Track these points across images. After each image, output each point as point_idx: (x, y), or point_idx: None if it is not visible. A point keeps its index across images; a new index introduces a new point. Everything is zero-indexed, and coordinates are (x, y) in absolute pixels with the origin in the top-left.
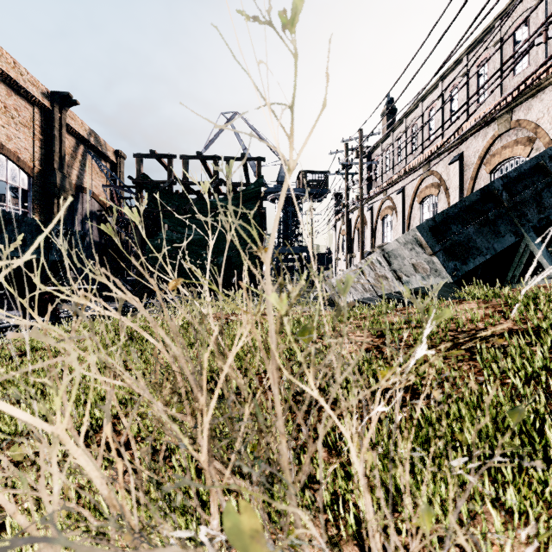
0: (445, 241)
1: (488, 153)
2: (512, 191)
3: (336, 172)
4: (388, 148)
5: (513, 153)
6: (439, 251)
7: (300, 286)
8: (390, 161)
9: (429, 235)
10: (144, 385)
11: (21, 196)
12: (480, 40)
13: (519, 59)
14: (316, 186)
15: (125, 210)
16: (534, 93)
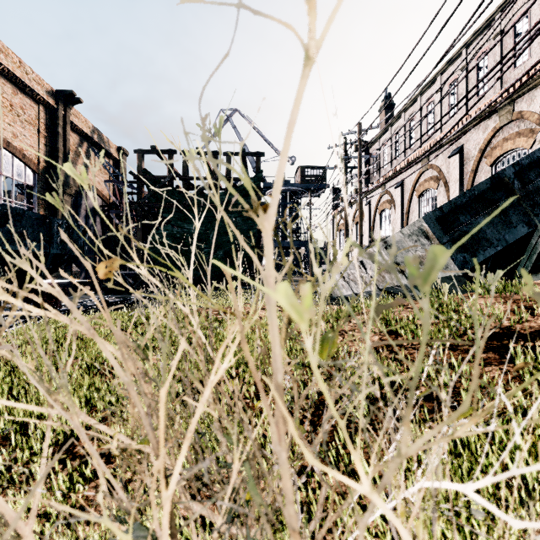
0: (453, 231)
1: (489, 146)
2: (524, 180)
3: (335, 166)
4: (386, 143)
5: (515, 145)
6: (447, 242)
7: (338, 269)
8: (388, 156)
9: (437, 226)
10: (80, 426)
11: (26, 192)
12: (480, 33)
13: (528, 44)
14: (314, 181)
15: (65, 168)
16: (537, 84)
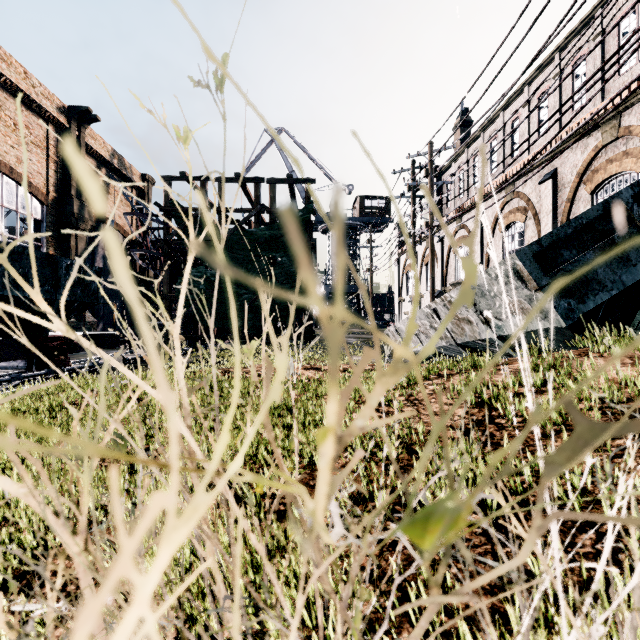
0: (555, 271)
1: (589, 169)
2: None
3: (401, 194)
4: (462, 168)
5: (622, 168)
6: (547, 285)
7: None
8: (464, 183)
9: (534, 264)
10: None
11: (33, 227)
12: (576, 33)
13: None
14: (375, 214)
15: None
16: None
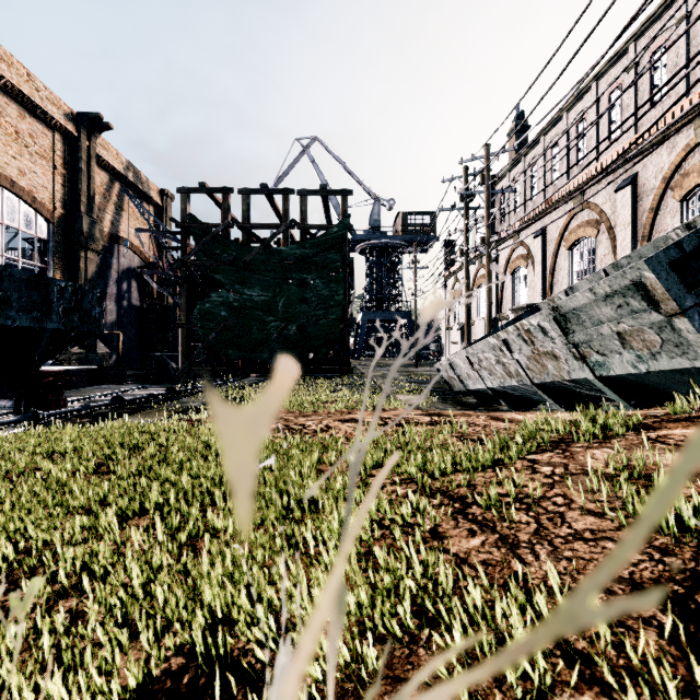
0: None
1: (678, 173)
2: None
3: (452, 206)
4: (518, 179)
5: None
6: (692, 307)
7: None
8: (520, 196)
9: (673, 277)
10: None
11: (39, 248)
12: (656, 18)
13: None
14: (419, 232)
15: None
16: None
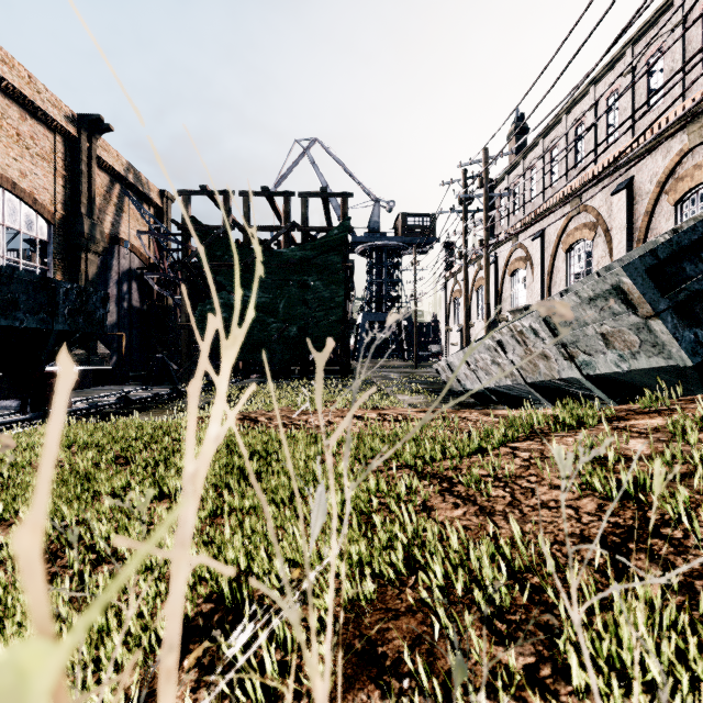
0: (676, 291)
1: (672, 177)
2: None
3: (451, 209)
4: (517, 181)
5: None
6: (665, 310)
7: None
8: (520, 198)
9: (648, 282)
10: None
11: (40, 249)
12: (652, 23)
13: None
14: (419, 234)
15: None
16: None
